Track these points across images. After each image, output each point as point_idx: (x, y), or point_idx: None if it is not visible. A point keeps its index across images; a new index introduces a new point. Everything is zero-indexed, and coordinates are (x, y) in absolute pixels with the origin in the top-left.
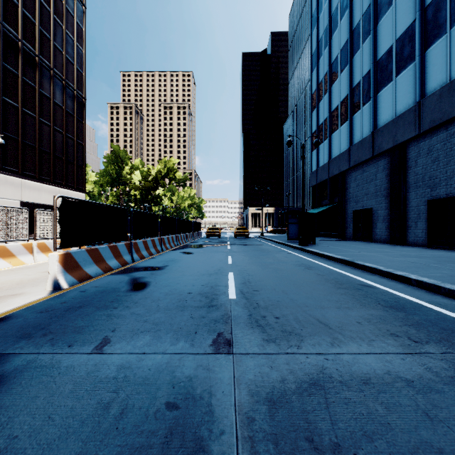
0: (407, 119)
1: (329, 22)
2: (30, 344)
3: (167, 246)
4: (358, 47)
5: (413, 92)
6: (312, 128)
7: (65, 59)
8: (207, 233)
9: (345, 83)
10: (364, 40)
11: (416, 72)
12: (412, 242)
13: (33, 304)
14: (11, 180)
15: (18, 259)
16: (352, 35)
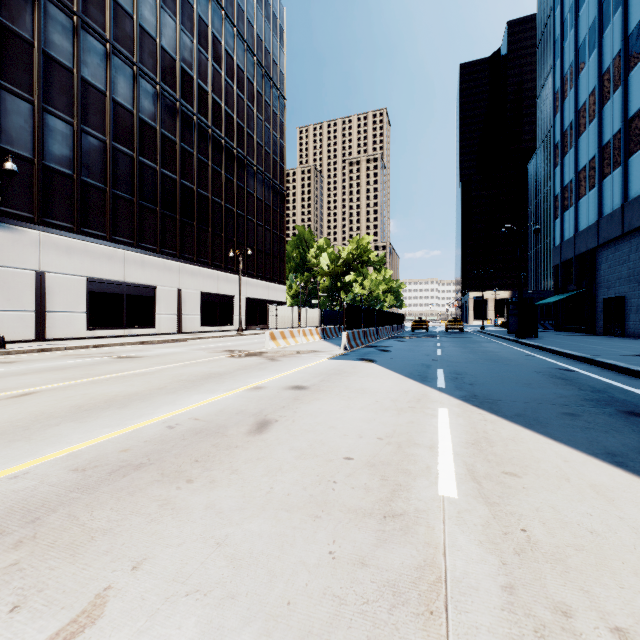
0: None
1: (575, 57)
2: (367, 357)
3: (380, 336)
4: (608, 98)
5: None
6: (555, 189)
7: (272, 159)
8: (412, 326)
9: (593, 138)
10: (614, 90)
11: None
12: None
13: (346, 352)
14: (241, 280)
15: (296, 339)
16: (601, 80)
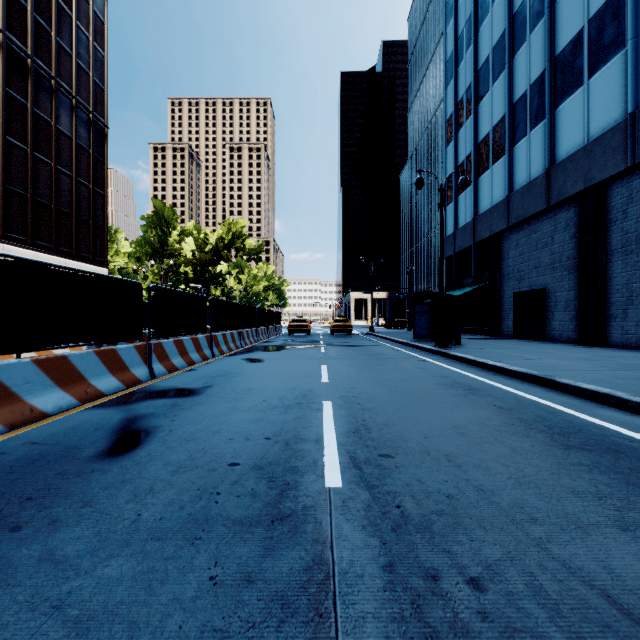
0: (610, 144)
1: (474, 7)
2: None
3: (222, 348)
4: (523, 40)
5: (620, 98)
6: (447, 170)
7: (74, 65)
8: (289, 328)
9: (500, 98)
10: (533, 27)
11: (626, 66)
12: (618, 341)
13: None
14: None
15: None
16: (512, 22)
